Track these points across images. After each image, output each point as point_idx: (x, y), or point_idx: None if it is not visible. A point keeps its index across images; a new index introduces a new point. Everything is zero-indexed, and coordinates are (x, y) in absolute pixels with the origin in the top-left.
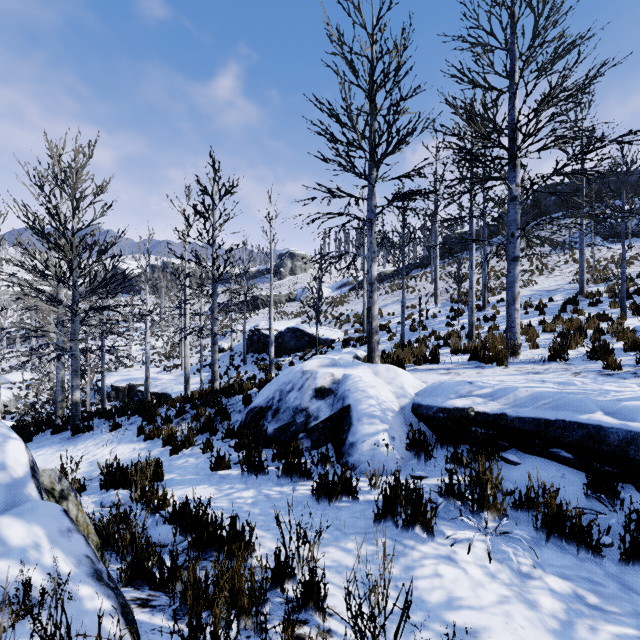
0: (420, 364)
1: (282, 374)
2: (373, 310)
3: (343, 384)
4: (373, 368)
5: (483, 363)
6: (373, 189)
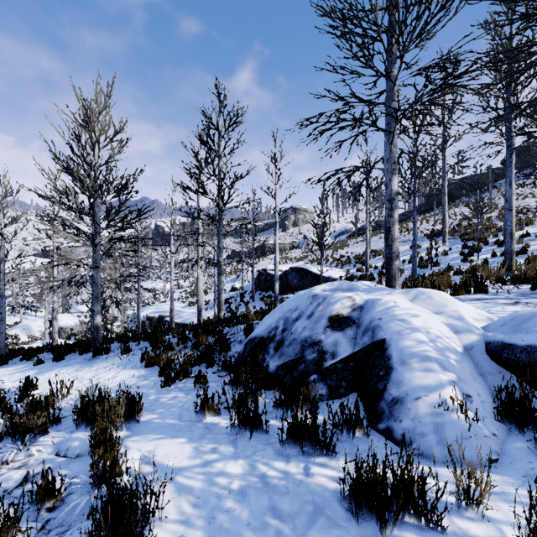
0: (460, 293)
1: (287, 300)
2: (393, 231)
3: (369, 311)
4: (405, 294)
5: None
6: (393, 88)
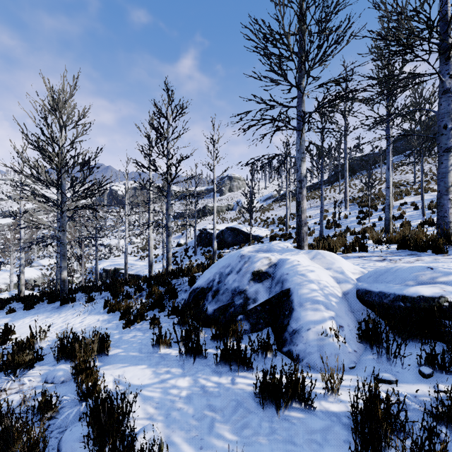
0: (349, 252)
1: (222, 259)
2: (302, 204)
3: (280, 268)
4: (307, 254)
5: (414, 251)
6: (302, 96)
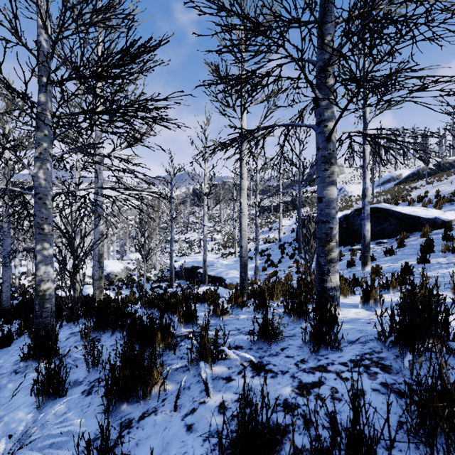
0: None
1: None
2: None
3: None
4: None
5: None
6: None
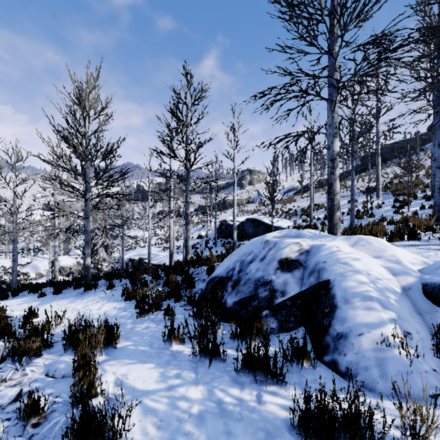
0: (395, 240)
1: (242, 246)
2: (335, 186)
3: (315, 255)
4: (346, 240)
5: None
6: (335, 63)
